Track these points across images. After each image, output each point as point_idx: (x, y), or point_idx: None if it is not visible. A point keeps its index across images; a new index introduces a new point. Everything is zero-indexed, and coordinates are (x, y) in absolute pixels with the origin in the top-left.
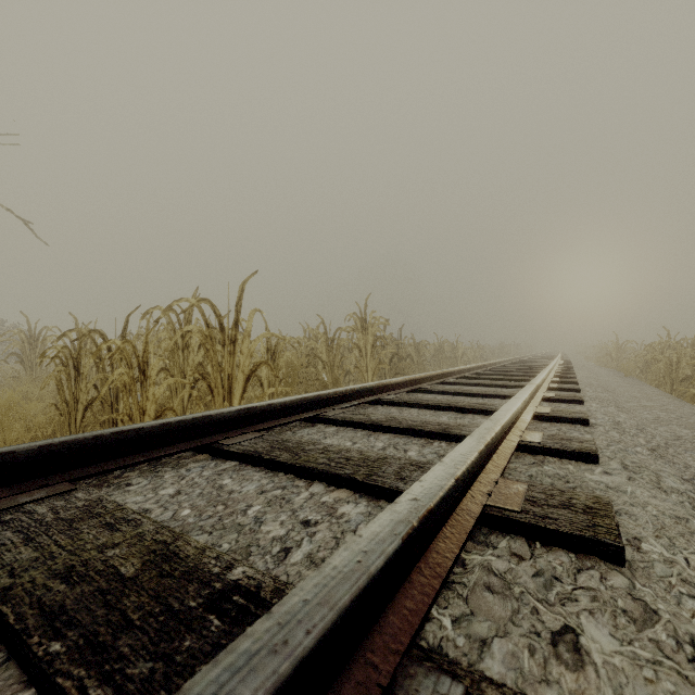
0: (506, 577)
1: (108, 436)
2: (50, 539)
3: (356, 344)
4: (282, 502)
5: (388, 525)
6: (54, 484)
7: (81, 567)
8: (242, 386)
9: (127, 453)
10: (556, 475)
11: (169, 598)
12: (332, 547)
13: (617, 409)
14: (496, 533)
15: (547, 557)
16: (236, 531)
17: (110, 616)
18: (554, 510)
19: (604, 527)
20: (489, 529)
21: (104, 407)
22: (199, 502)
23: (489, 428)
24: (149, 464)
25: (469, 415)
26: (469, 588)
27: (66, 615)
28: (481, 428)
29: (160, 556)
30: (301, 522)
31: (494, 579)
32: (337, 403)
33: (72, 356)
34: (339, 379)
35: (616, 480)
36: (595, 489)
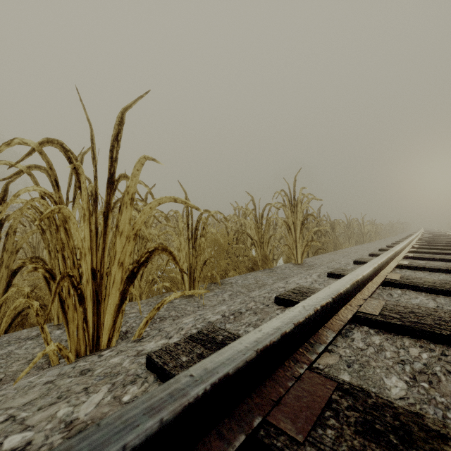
0: None
1: None
2: None
3: (285, 221)
4: None
5: None
6: None
7: None
8: (120, 288)
9: None
10: None
11: None
12: None
13: None
14: None
15: None
16: None
17: None
18: None
19: None
20: None
21: None
22: None
23: None
24: None
25: None
26: None
27: None
28: None
29: None
30: None
31: None
32: (296, 345)
33: None
34: (268, 256)
35: None
36: None
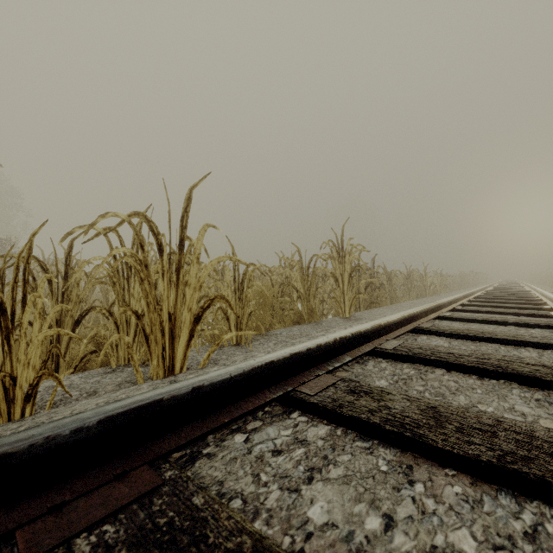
0: None
1: None
2: None
3: (333, 273)
4: None
5: None
6: None
7: None
8: (189, 328)
9: None
10: None
11: None
12: None
13: None
14: None
15: None
16: None
17: None
18: None
19: None
20: None
21: (43, 346)
22: None
23: None
24: None
25: None
26: None
27: None
28: None
29: None
30: None
31: None
32: (320, 361)
33: None
34: (315, 310)
35: None
36: None
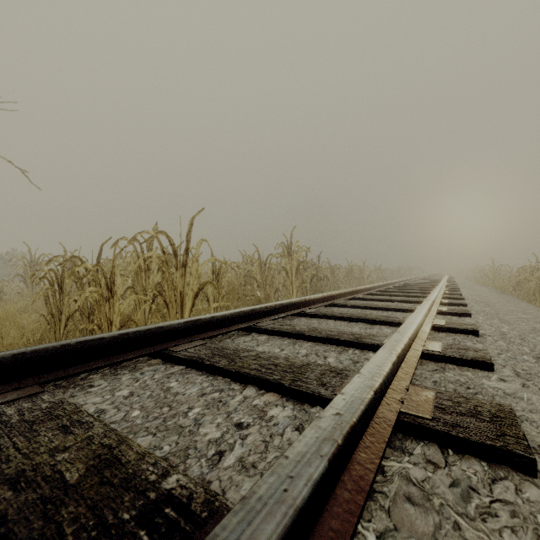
0: (424, 486)
1: (74, 344)
2: (10, 441)
3: (284, 267)
4: (219, 404)
5: (313, 443)
6: (26, 387)
7: (31, 472)
8: (191, 301)
9: (91, 359)
10: (457, 381)
11: (105, 509)
12: (261, 451)
13: (500, 321)
14: (410, 439)
15: (461, 465)
16: (176, 433)
17: (45, 529)
18: (463, 418)
19: (512, 436)
20: (403, 434)
21: (83, 318)
22: (147, 403)
23: (398, 340)
24: (110, 367)
25: (377, 326)
26: (390, 498)
27: (5, 527)
28: (391, 340)
29: (103, 461)
30: (234, 425)
31: (413, 489)
32: (268, 315)
33: (56, 277)
34: (270, 295)
35: (511, 387)
36: (494, 395)
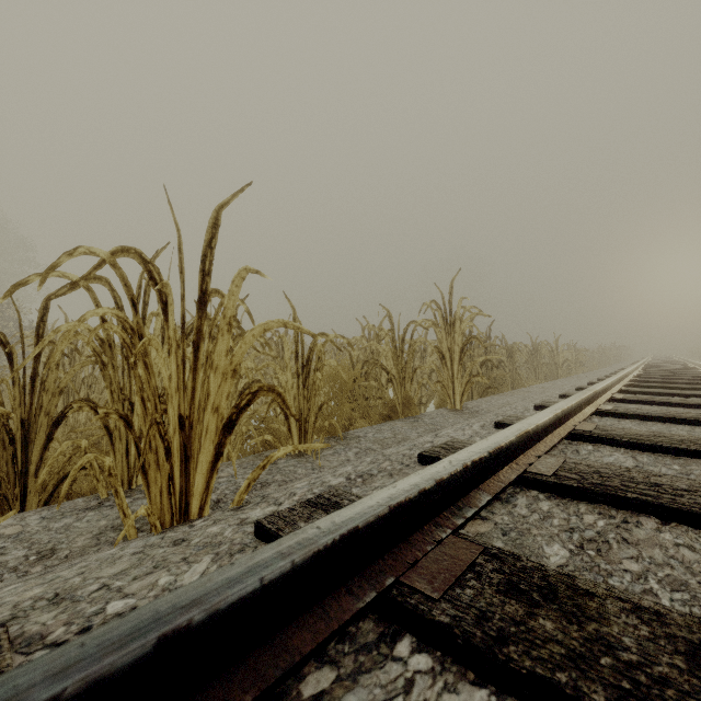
0: None
1: None
2: None
3: (437, 347)
4: None
5: None
6: None
7: None
8: (215, 441)
9: None
10: None
11: None
12: None
13: None
14: None
15: None
16: None
17: None
18: None
19: None
20: None
21: (0, 461)
22: None
23: None
24: None
25: None
26: None
27: None
28: None
29: None
30: None
31: None
32: (440, 508)
33: None
34: (412, 399)
35: None
36: None
